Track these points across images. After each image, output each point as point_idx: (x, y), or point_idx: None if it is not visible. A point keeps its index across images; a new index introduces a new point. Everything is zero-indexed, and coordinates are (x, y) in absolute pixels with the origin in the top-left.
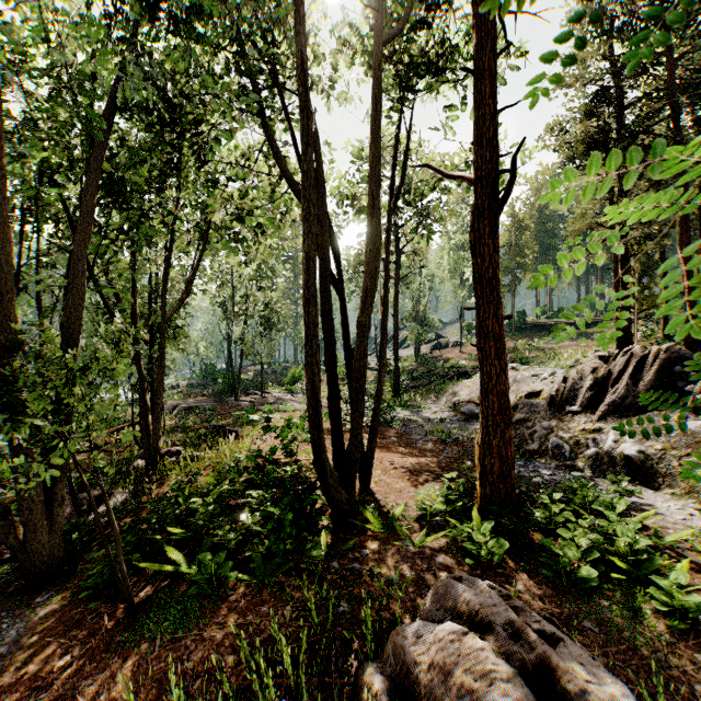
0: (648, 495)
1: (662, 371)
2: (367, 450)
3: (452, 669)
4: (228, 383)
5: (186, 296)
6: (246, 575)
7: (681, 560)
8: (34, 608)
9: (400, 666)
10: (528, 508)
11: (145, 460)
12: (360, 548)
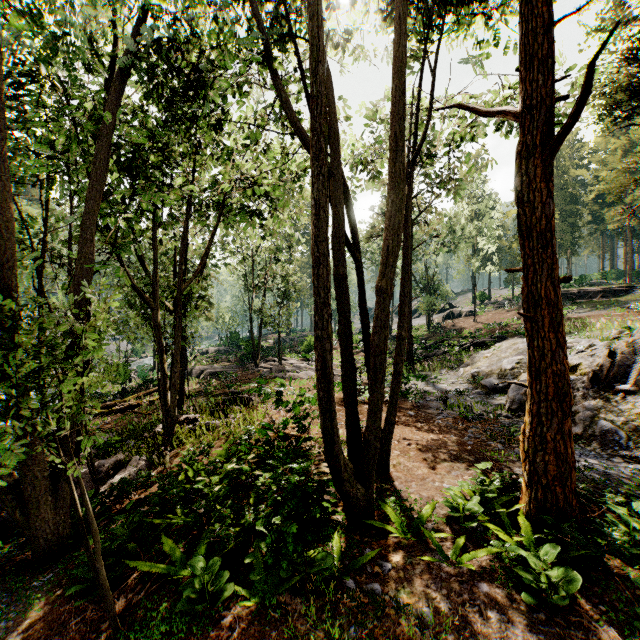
0: None
1: None
2: (385, 431)
3: None
4: (249, 351)
5: (201, 266)
6: (244, 588)
7: None
8: (30, 594)
9: None
10: (601, 525)
11: (162, 427)
12: (381, 558)
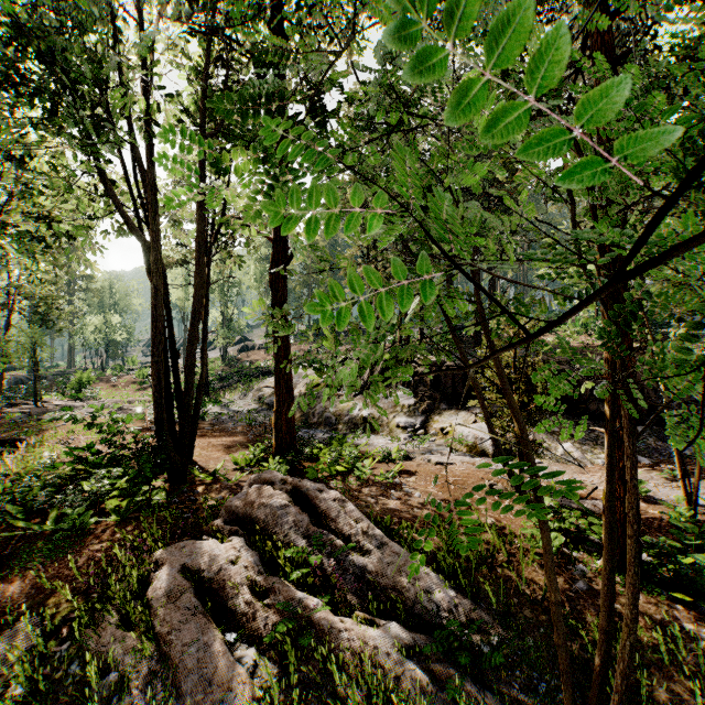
0: (372, 437)
1: (385, 365)
2: (191, 431)
3: (256, 500)
4: None
5: None
6: (105, 518)
7: (371, 458)
8: None
9: (229, 513)
10: (302, 448)
11: None
12: (193, 490)
